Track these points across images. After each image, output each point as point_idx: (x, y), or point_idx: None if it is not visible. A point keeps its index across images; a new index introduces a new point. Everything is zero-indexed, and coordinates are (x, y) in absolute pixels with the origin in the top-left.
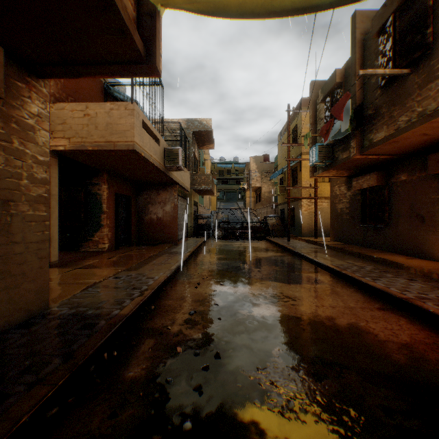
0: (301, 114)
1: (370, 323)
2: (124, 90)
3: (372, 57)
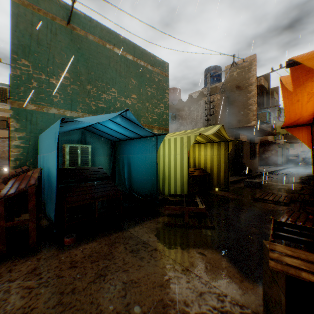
0: None
1: None
2: None
3: None
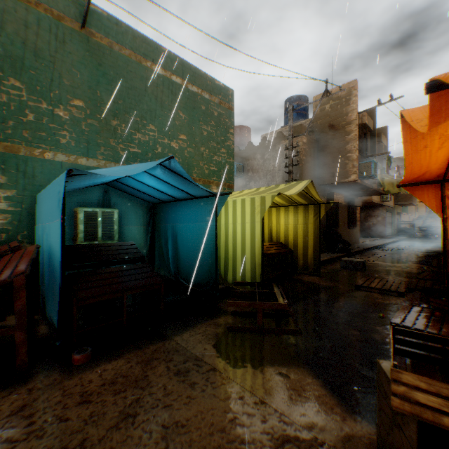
0: None
1: None
2: None
3: None
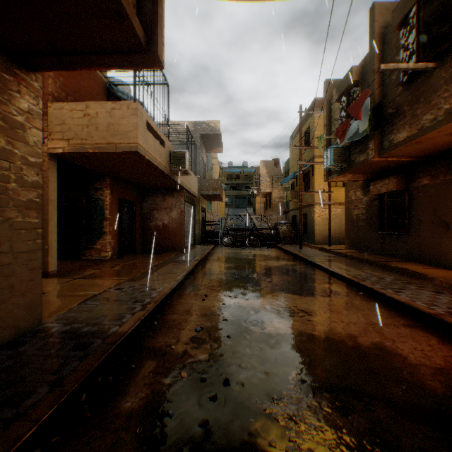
0: (314, 115)
1: (396, 342)
2: (128, 91)
3: (392, 52)
